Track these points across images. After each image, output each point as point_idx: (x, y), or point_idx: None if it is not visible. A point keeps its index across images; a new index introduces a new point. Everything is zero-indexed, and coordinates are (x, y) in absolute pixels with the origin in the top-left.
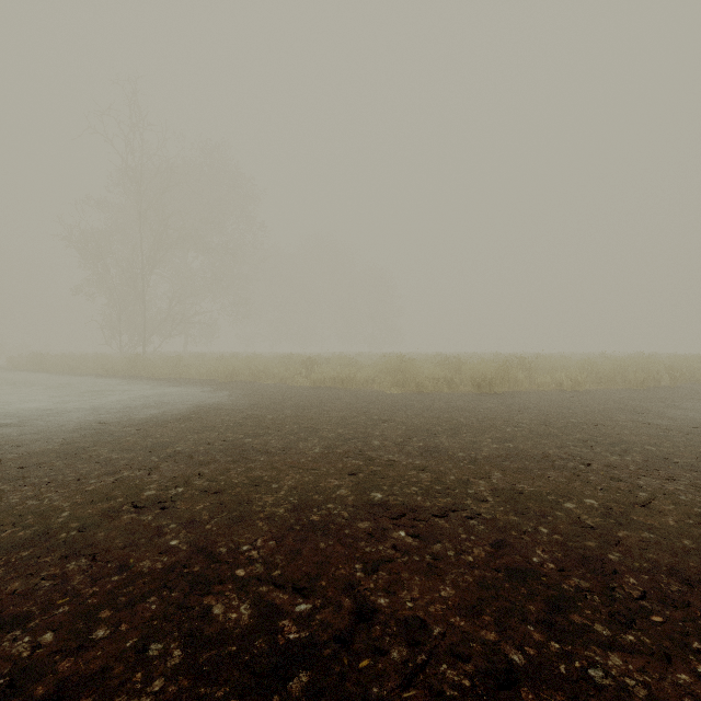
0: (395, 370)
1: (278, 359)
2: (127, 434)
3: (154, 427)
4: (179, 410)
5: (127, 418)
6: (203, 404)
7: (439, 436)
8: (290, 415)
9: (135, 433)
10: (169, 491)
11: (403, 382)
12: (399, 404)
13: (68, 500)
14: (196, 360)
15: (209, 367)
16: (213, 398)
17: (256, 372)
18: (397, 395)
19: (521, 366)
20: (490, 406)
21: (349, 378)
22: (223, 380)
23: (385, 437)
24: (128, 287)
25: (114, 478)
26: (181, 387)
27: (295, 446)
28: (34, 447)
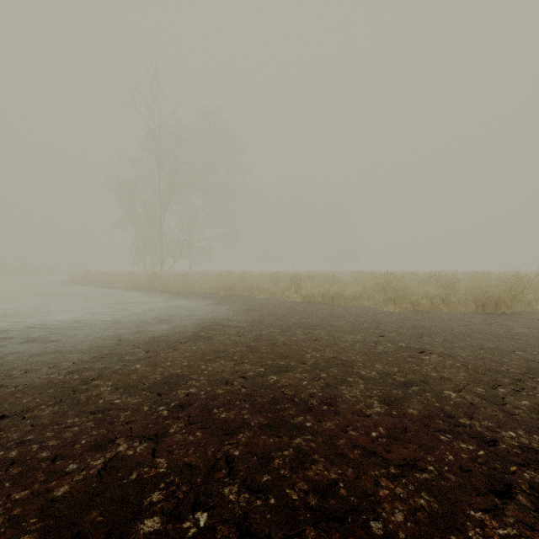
0: (382, 287)
1: (267, 276)
2: (137, 358)
3: (165, 349)
4: (188, 325)
5: (141, 335)
6: (210, 319)
7: (532, 385)
8: (302, 337)
9: (145, 357)
10: (182, 523)
11: (394, 300)
12: (411, 326)
13: (10, 534)
14: (199, 277)
15: (211, 283)
16: (217, 312)
17: (250, 288)
18: (396, 314)
19: (518, 284)
20: (526, 332)
21: (339, 294)
22: (223, 294)
23: (452, 383)
24: (150, 221)
25: (103, 459)
26: (189, 300)
27: (339, 395)
28: (38, 375)
